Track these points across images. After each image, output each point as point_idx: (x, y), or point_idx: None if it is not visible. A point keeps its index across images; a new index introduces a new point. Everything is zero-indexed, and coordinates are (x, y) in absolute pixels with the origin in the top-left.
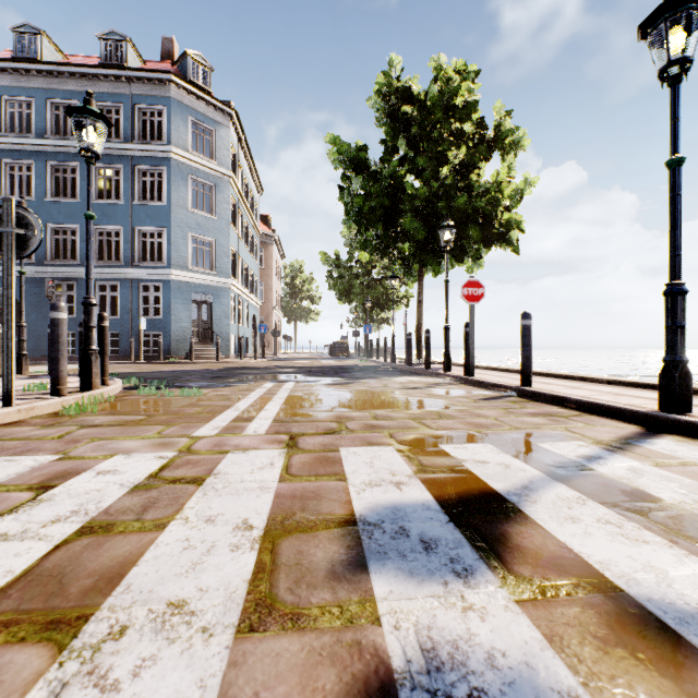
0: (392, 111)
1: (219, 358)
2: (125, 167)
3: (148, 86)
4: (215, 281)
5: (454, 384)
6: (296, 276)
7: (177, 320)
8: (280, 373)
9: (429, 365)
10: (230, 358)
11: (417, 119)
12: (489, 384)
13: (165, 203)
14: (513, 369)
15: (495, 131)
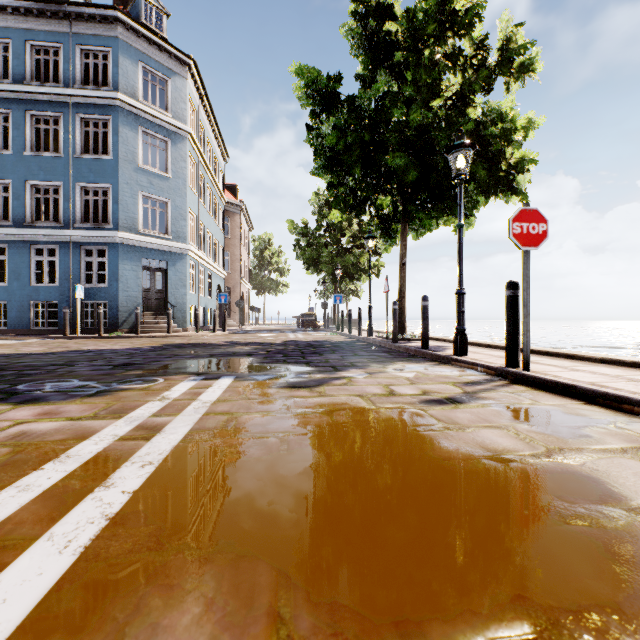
0: (370, 34)
1: (171, 331)
2: (65, 115)
3: (92, 24)
4: (170, 246)
5: (504, 385)
6: (265, 249)
7: (125, 288)
8: (226, 355)
9: (427, 344)
10: (188, 330)
11: (403, 36)
12: (597, 394)
13: (110, 156)
14: (559, 351)
15: (502, 49)
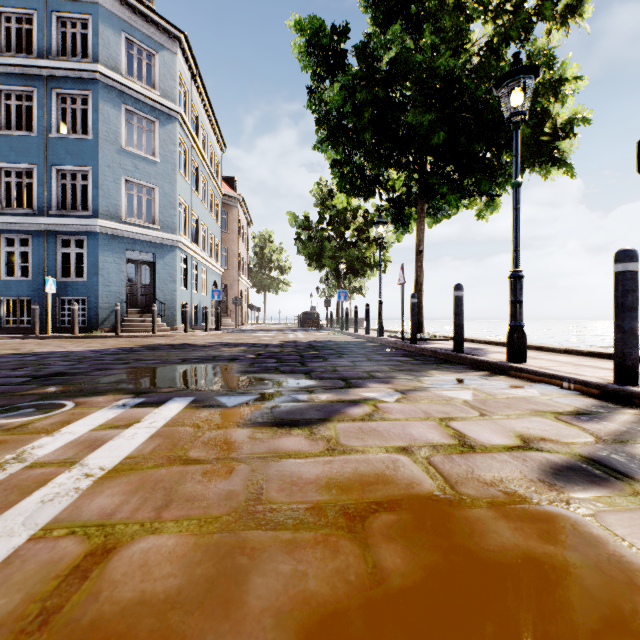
0: None
1: (156, 330)
2: (39, 90)
3: None
4: (158, 237)
5: None
6: (265, 246)
7: (106, 282)
8: (202, 360)
9: (461, 346)
10: (178, 330)
11: None
12: None
13: (89, 136)
14: None
15: None
